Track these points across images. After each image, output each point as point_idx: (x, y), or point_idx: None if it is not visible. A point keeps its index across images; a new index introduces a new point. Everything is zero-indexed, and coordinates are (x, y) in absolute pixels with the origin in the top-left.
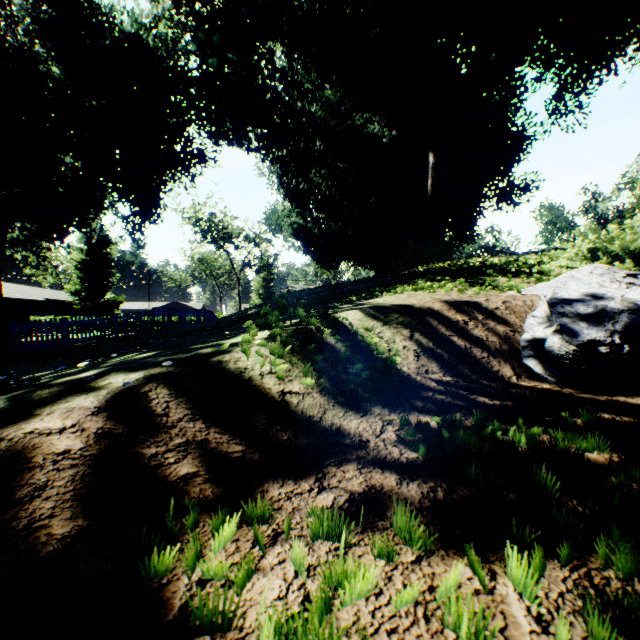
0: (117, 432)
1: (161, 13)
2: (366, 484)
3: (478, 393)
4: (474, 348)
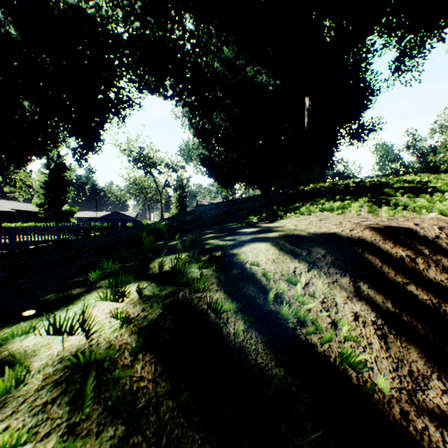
0: None
1: None
2: None
3: None
4: (444, 304)
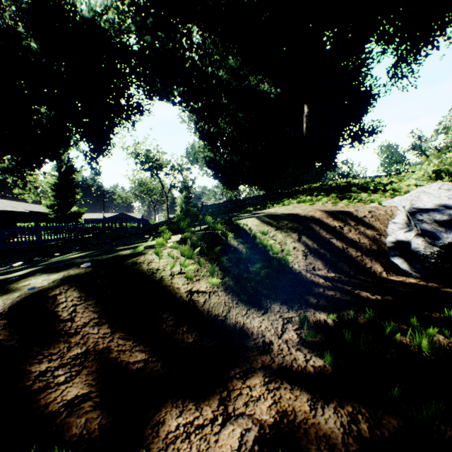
0: (8, 344)
1: (110, 3)
2: (276, 409)
3: (360, 288)
4: (350, 248)
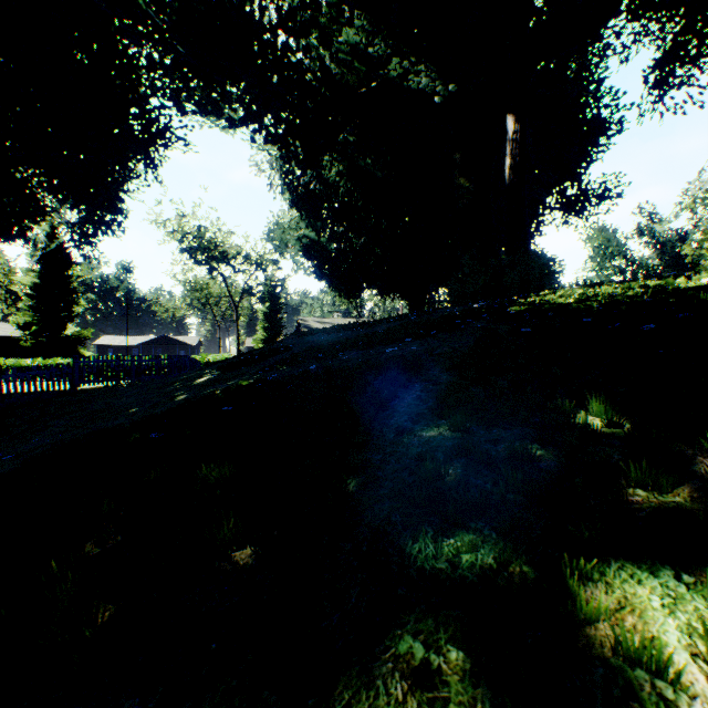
0: None
1: None
2: None
3: None
4: None
